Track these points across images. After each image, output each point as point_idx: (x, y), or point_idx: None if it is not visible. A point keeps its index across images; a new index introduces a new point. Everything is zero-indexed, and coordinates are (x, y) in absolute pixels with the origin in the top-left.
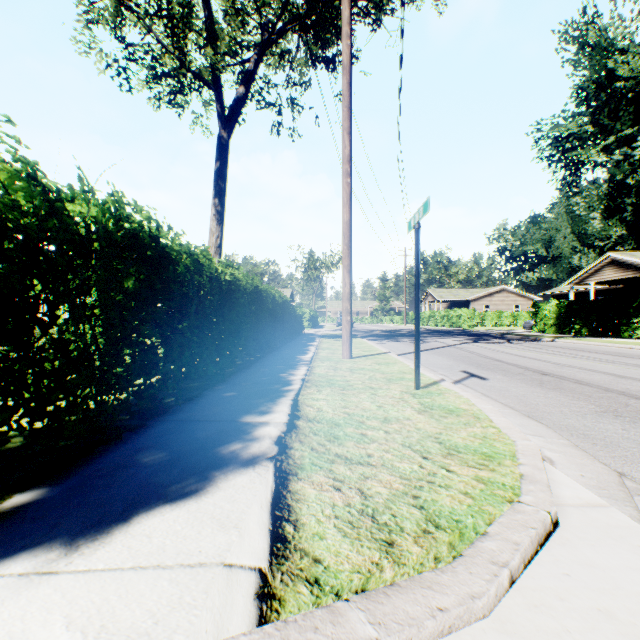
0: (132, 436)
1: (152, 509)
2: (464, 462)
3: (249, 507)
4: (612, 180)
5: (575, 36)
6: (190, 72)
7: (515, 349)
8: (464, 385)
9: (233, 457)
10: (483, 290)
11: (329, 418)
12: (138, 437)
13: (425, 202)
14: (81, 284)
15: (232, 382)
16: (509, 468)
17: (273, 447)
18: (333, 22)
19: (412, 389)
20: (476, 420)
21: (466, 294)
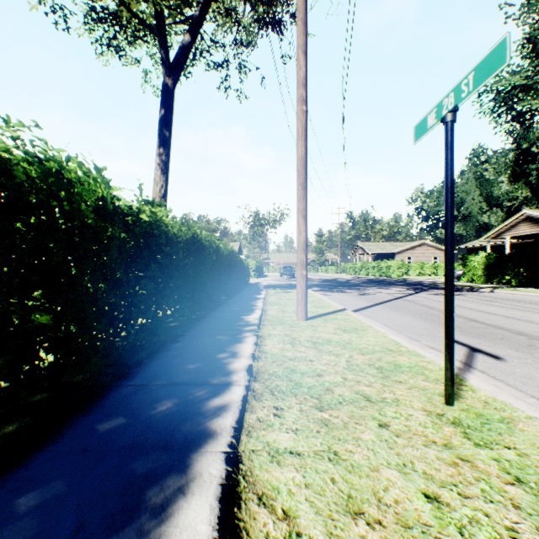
0: None
1: None
2: None
3: None
4: (519, 148)
5: None
6: (132, 14)
7: (470, 302)
8: (487, 374)
9: None
10: (406, 244)
11: None
12: None
13: (488, 54)
14: None
15: (135, 379)
16: None
17: None
18: None
19: (440, 403)
20: None
21: (391, 247)
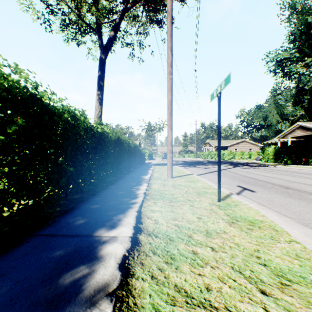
0: None
1: None
2: (306, 301)
3: None
4: (297, 87)
5: (289, 6)
6: (84, 22)
7: (258, 171)
8: (244, 196)
9: (74, 293)
10: (234, 141)
11: (164, 231)
12: (0, 259)
13: (227, 77)
14: None
15: (99, 195)
16: None
17: (116, 274)
18: None
19: (216, 201)
20: (277, 233)
21: (226, 143)
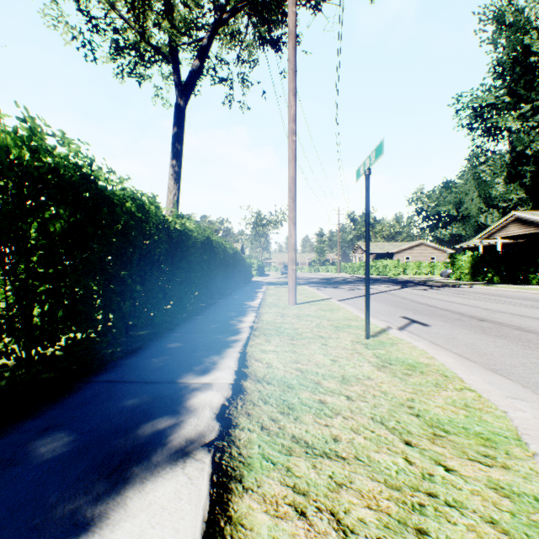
0: (44, 406)
1: None
2: (461, 451)
3: None
4: (513, 151)
5: (494, 16)
6: (150, 45)
7: (442, 295)
8: (409, 332)
9: (160, 444)
10: (404, 244)
11: (280, 377)
12: (51, 408)
13: (378, 145)
14: None
15: (180, 330)
16: (526, 463)
17: (213, 425)
18: (278, 5)
19: (362, 338)
20: (445, 379)
21: (390, 247)
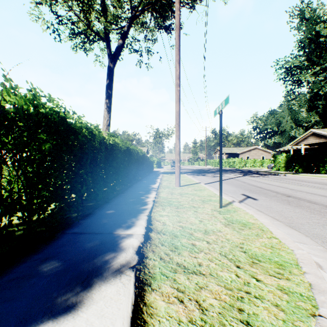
0: (42, 247)
1: (37, 326)
2: (266, 271)
3: (113, 324)
4: (312, 92)
5: (298, 14)
6: (93, 31)
7: (267, 180)
8: (245, 203)
9: (107, 267)
10: (246, 148)
11: (170, 230)
12: (46, 248)
13: (226, 98)
14: (1, 148)
15: (113, 203)
16: (299, 277)
17: (134, 257)
18: (169, 6)
19: (217, 208)
20: (262, 232)
21: (237, 150)
